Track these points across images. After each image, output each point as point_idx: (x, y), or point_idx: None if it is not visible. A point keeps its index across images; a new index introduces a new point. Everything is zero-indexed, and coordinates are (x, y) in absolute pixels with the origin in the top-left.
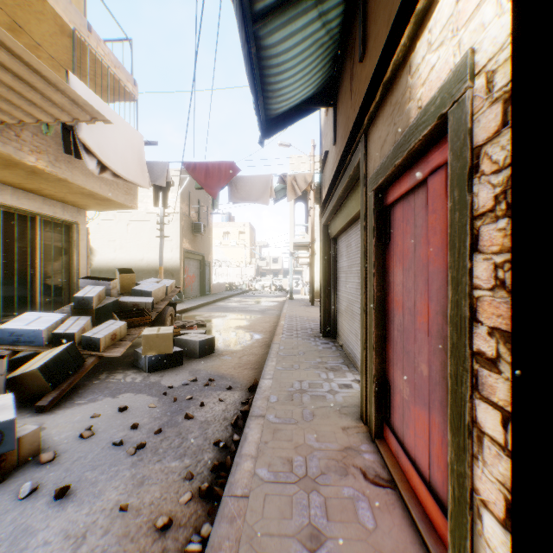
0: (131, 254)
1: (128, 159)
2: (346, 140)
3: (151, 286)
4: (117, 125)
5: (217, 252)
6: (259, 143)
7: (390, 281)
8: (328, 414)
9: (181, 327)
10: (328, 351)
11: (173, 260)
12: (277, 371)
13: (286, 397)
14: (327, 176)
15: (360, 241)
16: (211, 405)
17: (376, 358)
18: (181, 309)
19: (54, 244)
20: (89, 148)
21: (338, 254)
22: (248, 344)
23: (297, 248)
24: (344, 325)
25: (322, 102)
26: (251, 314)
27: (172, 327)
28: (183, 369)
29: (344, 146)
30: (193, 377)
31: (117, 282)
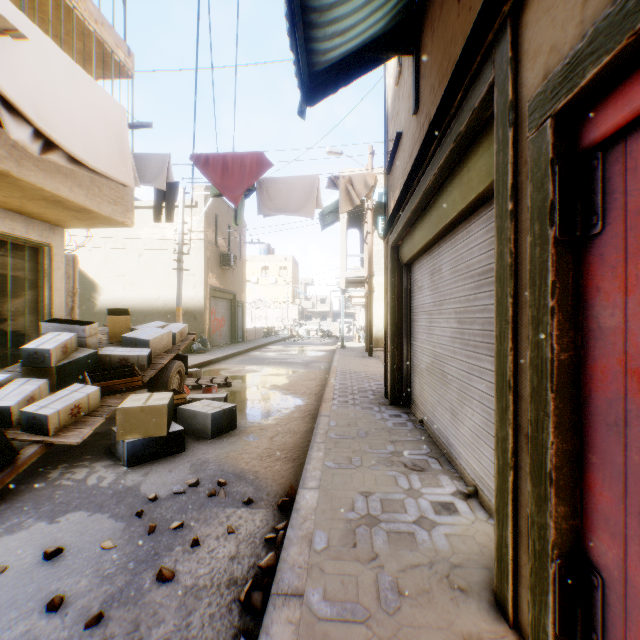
0: (145, 292)
1: (97, 138)
2: (445, 84)
3: (151, 332)
4: (75, 82)
5: (253, 291)
6: (299, 115)
7: (606, 326)
8: (429, 588)
9: (198, 386)
10: (403, 430)
11: (196, 299)
12: (327, 470)
13: (343, 535)
14: (398, 173)
15: (496, 245)
16: (211, 543)
17: (556, 503)
18: (203, 361)
19: (10, 273)
20: (11, 102)
21: (413, 287)
22: (285, 414)
23: (350, 285)
24: (425, 391)
25: (396, 48)
26: (292, 367)
27: (170, 394)
28: (183, 460)
29: (438, 100)
30: (195, 476)
31: (97, 326)
